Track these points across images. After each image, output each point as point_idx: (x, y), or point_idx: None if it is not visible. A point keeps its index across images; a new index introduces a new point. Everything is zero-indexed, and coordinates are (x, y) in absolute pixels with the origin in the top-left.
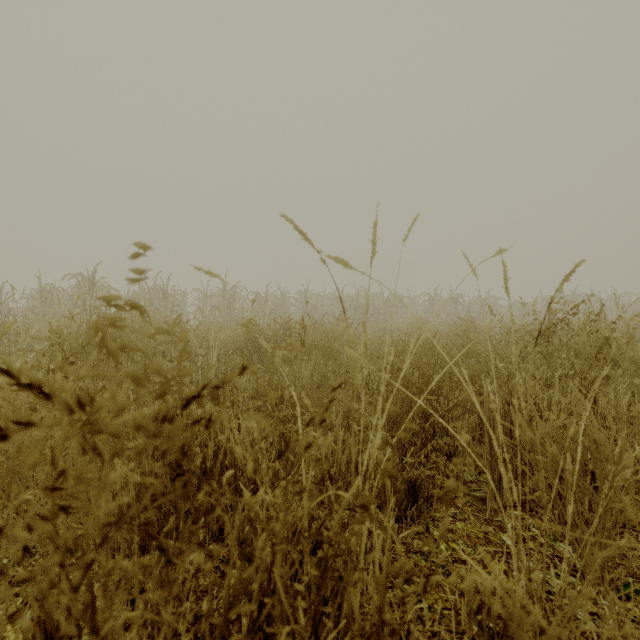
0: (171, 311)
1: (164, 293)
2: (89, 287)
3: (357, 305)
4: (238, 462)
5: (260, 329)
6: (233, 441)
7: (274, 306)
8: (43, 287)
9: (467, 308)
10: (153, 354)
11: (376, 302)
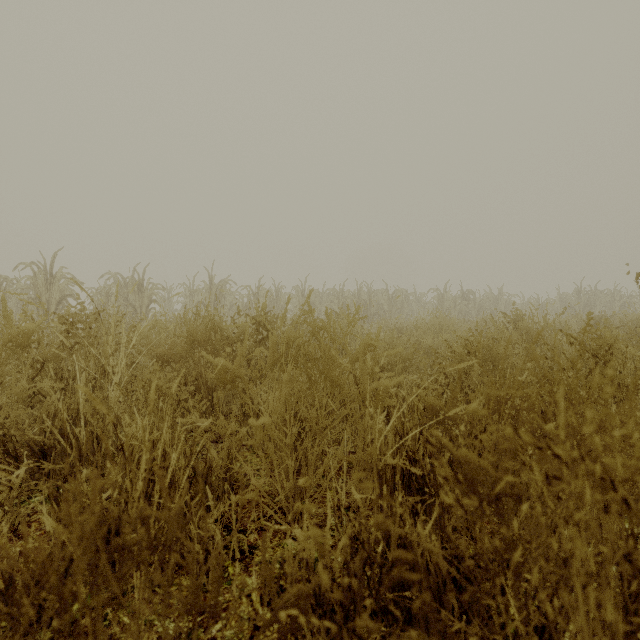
0: (147, 307)
1: (139, 287)
2: (46, 278)
3: (359, 302)
4: None
5: (217, 325)
6: None
7: (268, 303)
8: None
9: (479, 305)
10: None
11: (380, 299)
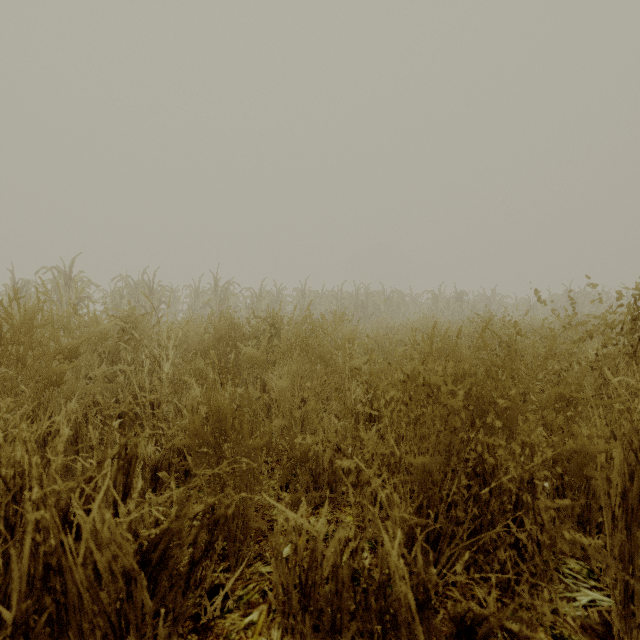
0: (157, 308)
1: (150, 289)
2: (66, 282)
3: (357, 303)
4: (85, 603)
5: (236, 324)
6: (71, 558)
7: (270, 304)
8: (17, 282)
9: (472, 306)
10: (74, 356)
11: (377, 300)
